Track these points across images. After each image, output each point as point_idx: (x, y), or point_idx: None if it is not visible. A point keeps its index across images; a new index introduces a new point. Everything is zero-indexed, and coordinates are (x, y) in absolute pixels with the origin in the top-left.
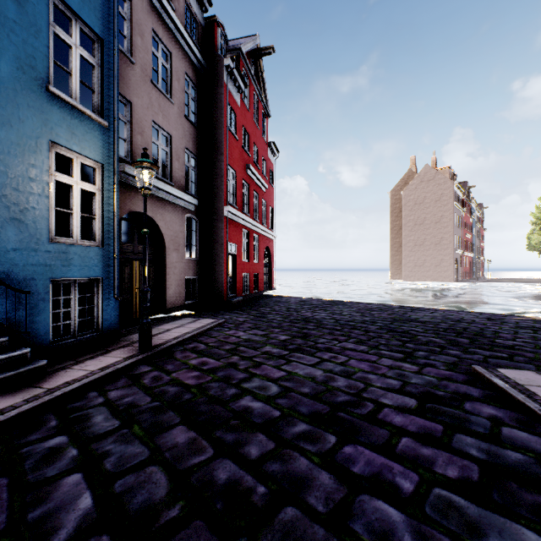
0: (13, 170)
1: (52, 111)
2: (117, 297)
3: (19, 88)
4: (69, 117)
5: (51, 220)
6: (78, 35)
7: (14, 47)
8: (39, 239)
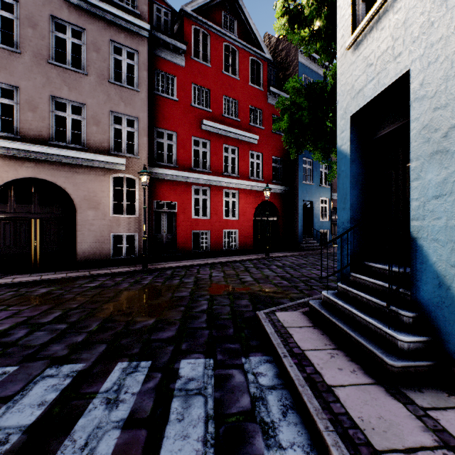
0: (315, 206)
1: (320, 190)
2: (332, 235)
3: (316, 188)
4: (323, 190)
5: (320, 215)
6: (323, 167)
7: (315, 180)
8: (318, 220)
